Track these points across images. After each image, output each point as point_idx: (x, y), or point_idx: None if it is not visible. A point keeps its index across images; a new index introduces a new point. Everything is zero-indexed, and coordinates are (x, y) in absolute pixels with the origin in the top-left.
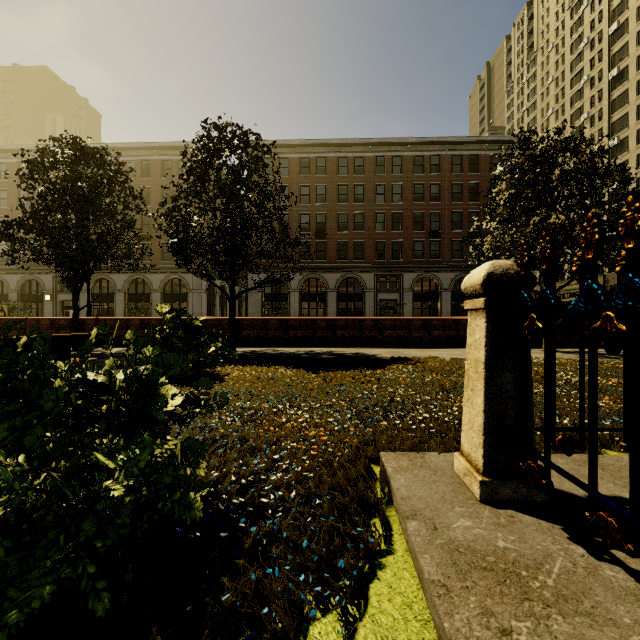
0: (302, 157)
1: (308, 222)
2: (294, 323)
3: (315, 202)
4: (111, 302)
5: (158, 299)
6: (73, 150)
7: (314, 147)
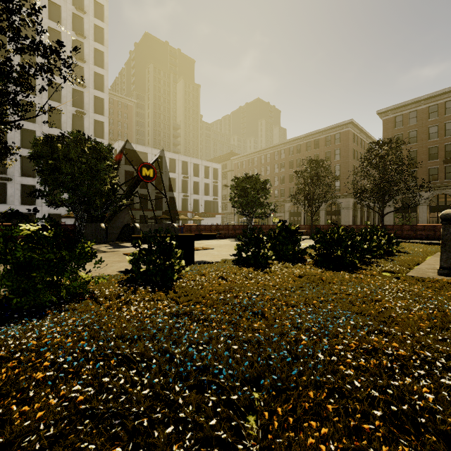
0: (430, 106)
1: (436, 152)
2: (420, 227)
3: (443, 136)
4: (299, 216)
5: (323, 214)
6: (310, 162)
7: (442, 95)
